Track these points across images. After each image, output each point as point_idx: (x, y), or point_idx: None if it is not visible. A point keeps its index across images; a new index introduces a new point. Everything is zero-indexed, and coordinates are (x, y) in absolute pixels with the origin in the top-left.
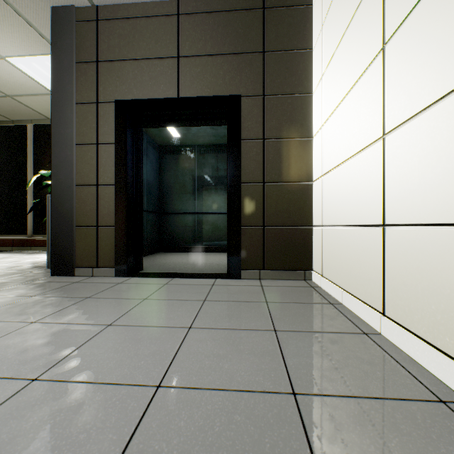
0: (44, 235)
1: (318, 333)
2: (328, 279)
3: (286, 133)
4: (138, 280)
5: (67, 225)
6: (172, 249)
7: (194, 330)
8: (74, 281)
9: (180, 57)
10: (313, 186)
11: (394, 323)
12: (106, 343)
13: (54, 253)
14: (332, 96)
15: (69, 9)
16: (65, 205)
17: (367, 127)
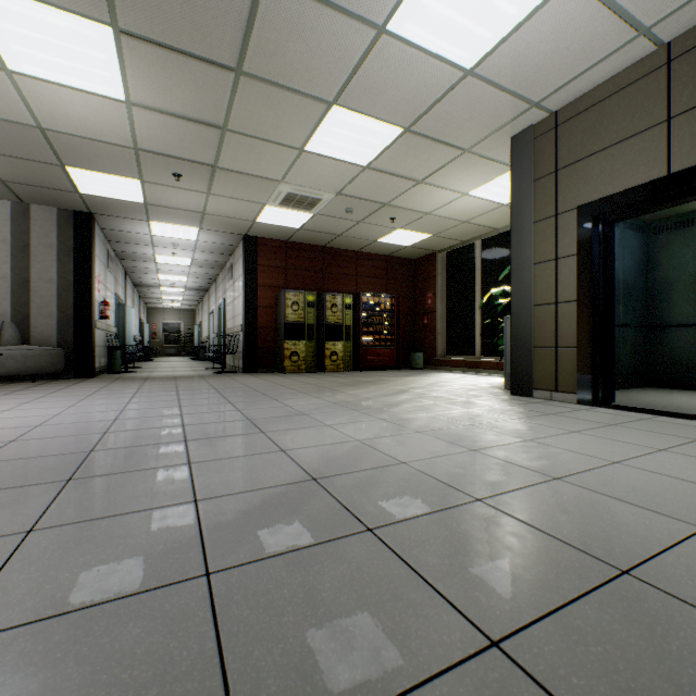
0: (490, 357)
1: None
2: None
3: None
4: (605, 410)
5: (525, 346)
6: (671, 384)
7: (665, 452)
8: (532, 401)
9: (671, 119)
10: None
11: None
12: (572, 439)
13: (512, 373)
14: None
15: (526, 131)
16: (523, 327)
17: None
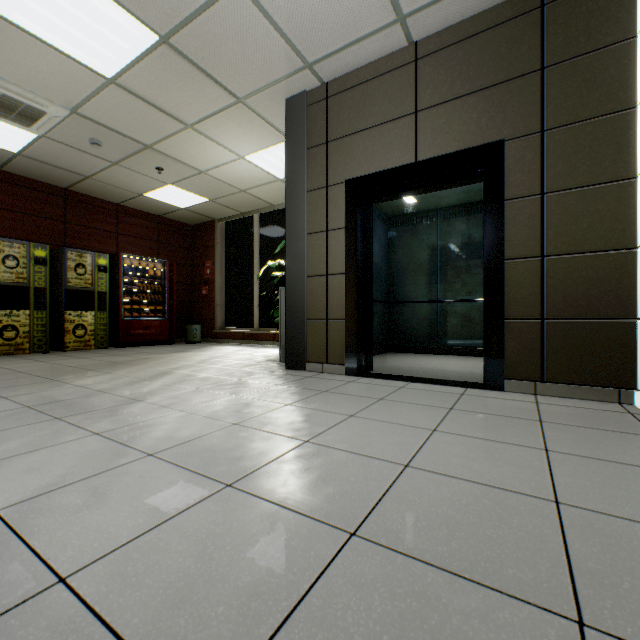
0: (268, 329)
1: (616, 463)
2: None
3: (583, 178)
4: (370, 381)
5: (299, 318)
6: (404, 349)
7: (439, 433)
8: (306, 375)
9: (418, 112)
10: (637, 256)
11: None
12: (353, 429)
13: (287, 347)
14: None
15: (300, 96)
16: (297, 298)
17: None
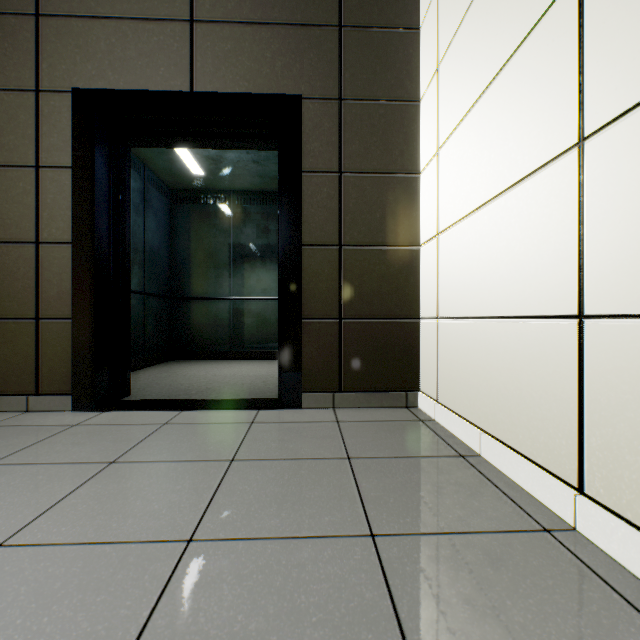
0: None
1: (459, 535)
2: (449, 409)
3: (378, 164)
4: (115, 417)
5: None
6: (191, 355)
7: (198, 550)
8: None
9: (195, 22)
10: (421, 254)
11: (610, 515)
12: None
13: None
14: (458, 95)
15: None
16: None
17: (538, 132)
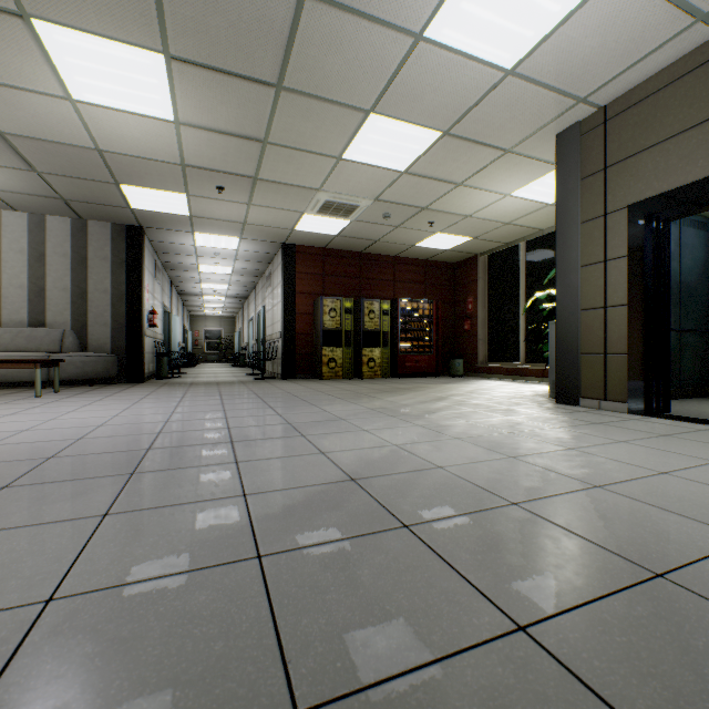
0: (535, 364)
1: None
2: None
3: None
4: (659, 421)
5: (571, 353)
6: None
7: None
8: (579, 410)
9: None
10: None
11: None
12: (619, 448)
13: (557, 381)
14: None
15: (572, 128)
16: (568, 332)
17: None
